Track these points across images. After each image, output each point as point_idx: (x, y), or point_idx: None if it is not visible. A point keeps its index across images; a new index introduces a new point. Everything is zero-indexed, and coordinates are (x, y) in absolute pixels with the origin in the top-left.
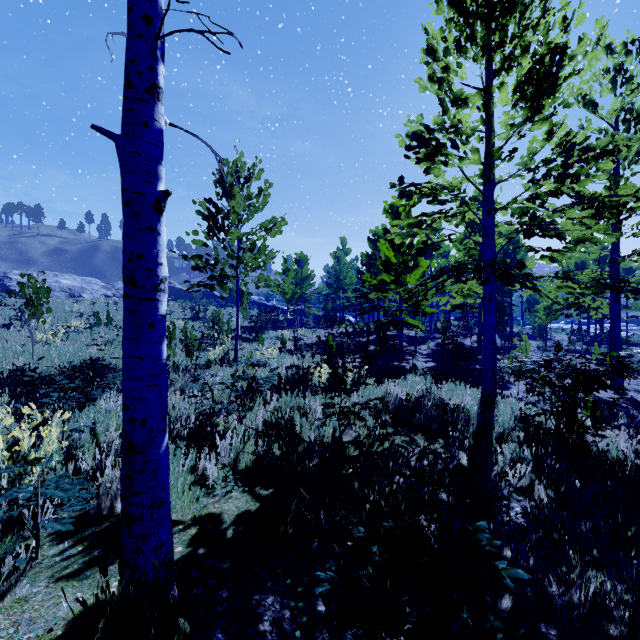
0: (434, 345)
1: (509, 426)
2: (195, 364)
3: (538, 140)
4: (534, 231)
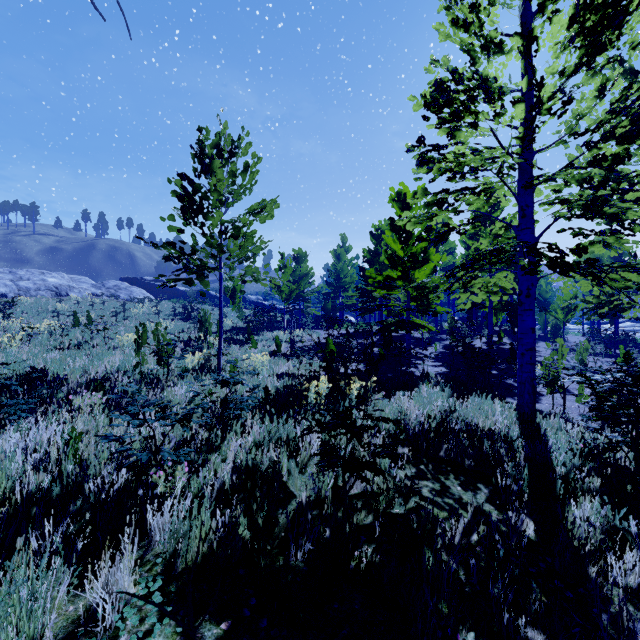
0: (444, 348)
1: (572, 465)
2: (166, 374)
3: (587, 98)
4: (604, 202)
